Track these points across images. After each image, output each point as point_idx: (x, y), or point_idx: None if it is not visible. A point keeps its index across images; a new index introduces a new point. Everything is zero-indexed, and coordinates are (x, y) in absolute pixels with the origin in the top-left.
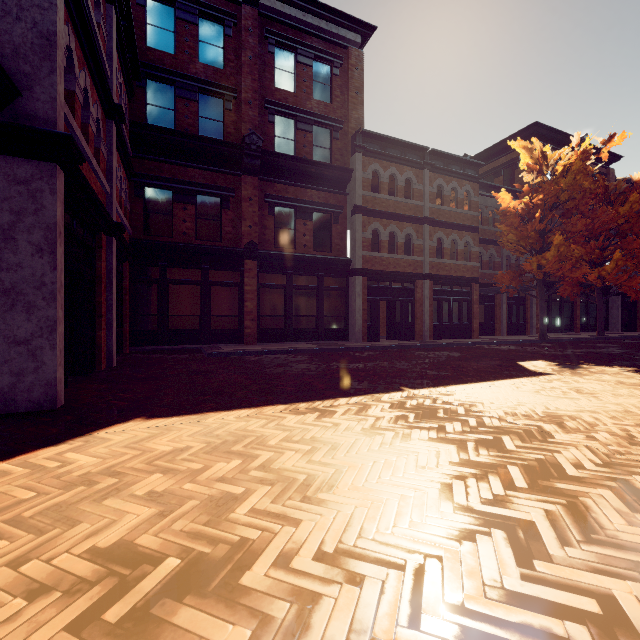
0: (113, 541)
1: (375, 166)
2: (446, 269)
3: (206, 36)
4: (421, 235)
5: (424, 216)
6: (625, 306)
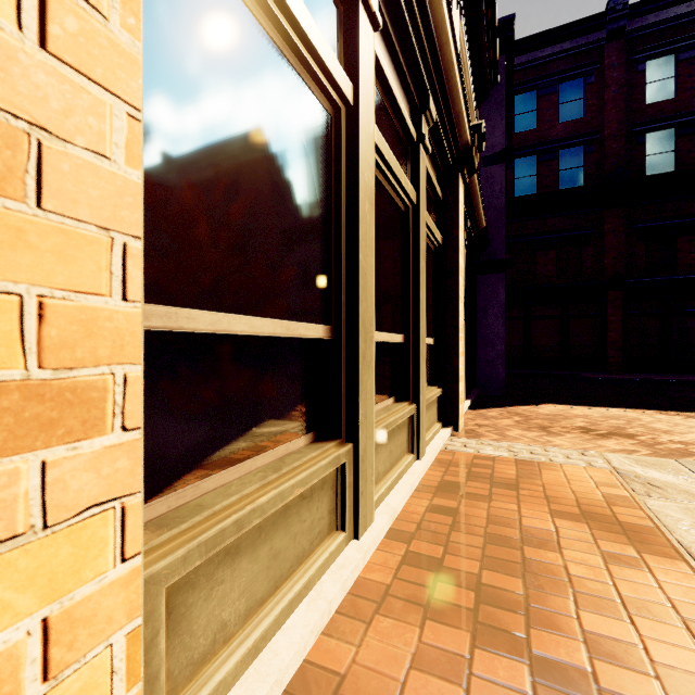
0: (578, 426)
1: None
2: None
3: (565, 96)
4: None
5: None
6: None
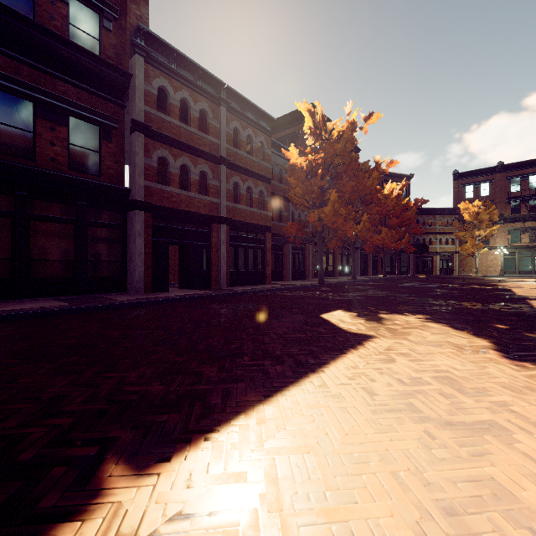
0: None
1: (162, 81)
2: (242, 215)
3: None
4: (217, 175)
5: (220, 155)
6: (362, 257)
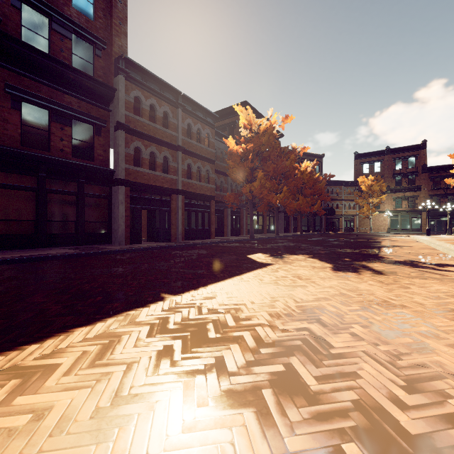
0: None
1: (137, 93)
2: (194, 188)
3: None
4: (176, 159)
5: (178, 144)
6: (285, 219)
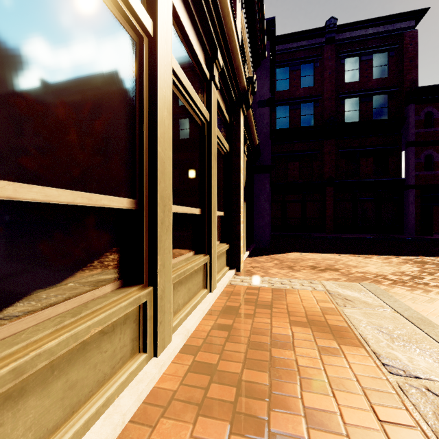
0: (309, 265)
1: (428, 109)
2: None
3: (304, 73)
4: None
5: None
6: None
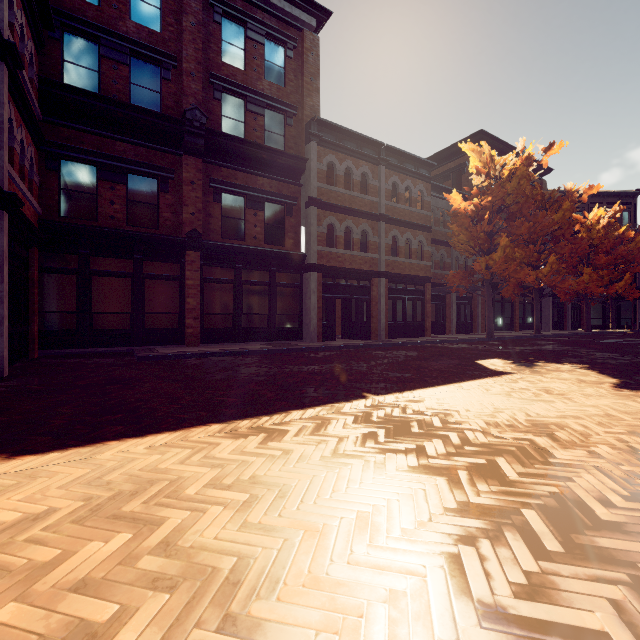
0: None
1: (331, 157)
2: (401, 267)
3: None
4: (377, 232)
5: (380, 213)
6: (555, 307)
